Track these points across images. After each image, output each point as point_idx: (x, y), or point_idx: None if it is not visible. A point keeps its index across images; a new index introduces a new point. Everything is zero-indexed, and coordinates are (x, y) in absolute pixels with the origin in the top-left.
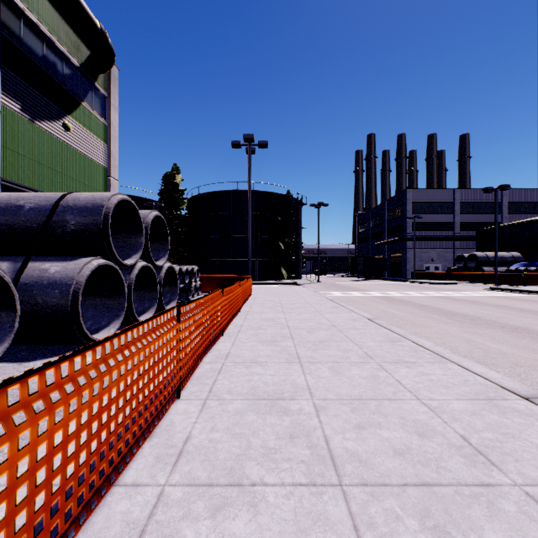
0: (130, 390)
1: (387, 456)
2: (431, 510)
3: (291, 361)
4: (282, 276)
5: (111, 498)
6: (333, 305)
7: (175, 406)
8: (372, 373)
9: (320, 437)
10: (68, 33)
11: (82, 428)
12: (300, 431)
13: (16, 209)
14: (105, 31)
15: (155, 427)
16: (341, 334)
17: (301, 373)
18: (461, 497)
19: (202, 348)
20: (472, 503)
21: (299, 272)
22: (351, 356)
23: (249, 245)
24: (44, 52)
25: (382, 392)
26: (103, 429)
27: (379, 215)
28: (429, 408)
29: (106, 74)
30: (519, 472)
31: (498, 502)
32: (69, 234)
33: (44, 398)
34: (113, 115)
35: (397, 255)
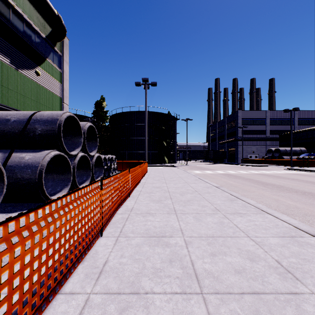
0: (69, 233)
1: (231, 274)
2: (260, 311)
3: (170, 213)
4: (165, 162)
5: (55, 302)
6: (195, 179)
7: (99, 241)
8: (220, 220)
9: (188, 261)
10: (38, 17)
11: (35, 259)
12: (176, 257)
13: (5, 121)
14: (60, 16)
15: (85, 255)
16: (200, 196)
17: (176, 220)
18: (279, 301)
19: (116, 205)
20: (286, 306)
21: (175, 159)
22: (207, 209)
23: (145, 143)
24: (24, 29)
25: (226, 232)
26: (50, 258)
27: (222, 126)
28: (255, 242)
29: (61, 42)
30: (314, 285)
31: (303, 305)
32: (37, 136)
33: (7, 241)
34: (65, 66)
35: (232, 149)
